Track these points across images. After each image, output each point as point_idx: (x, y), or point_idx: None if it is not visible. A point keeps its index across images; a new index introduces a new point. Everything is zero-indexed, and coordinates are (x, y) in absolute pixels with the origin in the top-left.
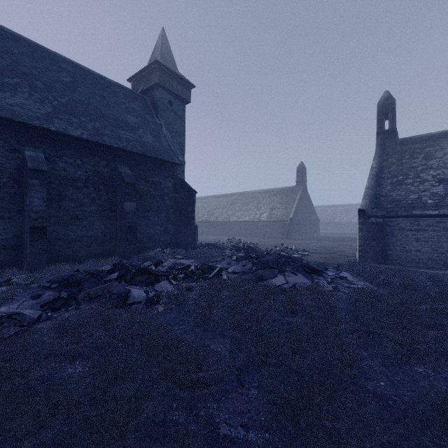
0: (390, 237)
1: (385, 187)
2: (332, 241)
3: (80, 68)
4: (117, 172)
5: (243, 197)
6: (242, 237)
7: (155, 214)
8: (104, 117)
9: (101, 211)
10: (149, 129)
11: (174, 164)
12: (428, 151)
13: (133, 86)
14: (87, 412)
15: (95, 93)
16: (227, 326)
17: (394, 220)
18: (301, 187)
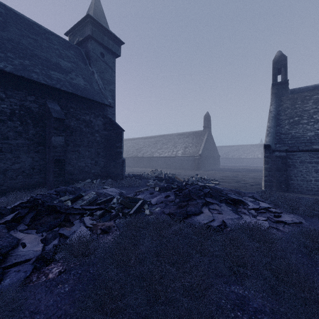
0: (292, 169)
1: (284, 126)
2: (232, 172)
3: (13, 12)
4: (46, 108)
5: (164, 139)
6: (163, 169)
7: (86, 149)
8: (35, 57)
9: (28, 144)
10: (81, 73)
11: (104, 105)
12: (316, 98)
13: (70, 39)
14: None
15: (28, 36)
16: None
17: (295, 153)
18: (207, 131)
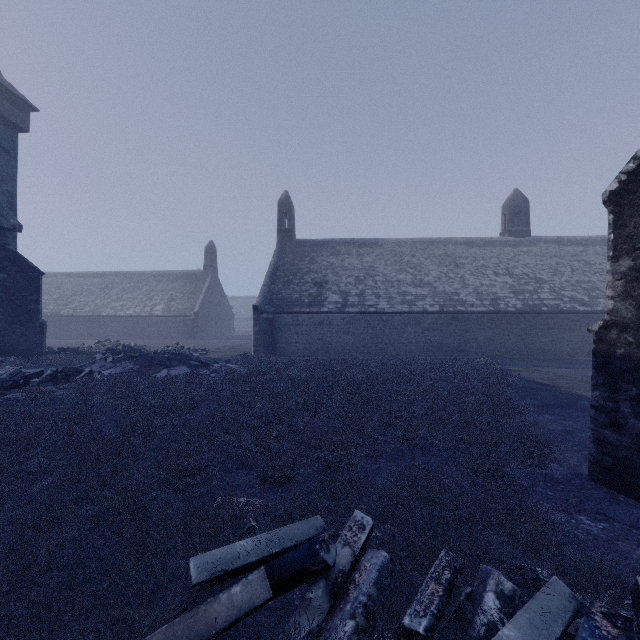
0: (278, 332)
1: (278, 285)
2: (244, 340)
3: None
4: None
5: (126, 280)
6: (123, 339)
7: None
8: None
9: None
10: None
11: (0, 227)
12: (313, 256)
13: None
14: (3, 436)
15: None
16: (104, 401)
17: (281, 316)
18: (210, 274)
